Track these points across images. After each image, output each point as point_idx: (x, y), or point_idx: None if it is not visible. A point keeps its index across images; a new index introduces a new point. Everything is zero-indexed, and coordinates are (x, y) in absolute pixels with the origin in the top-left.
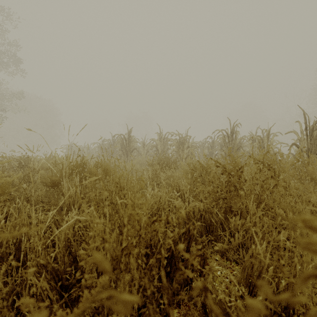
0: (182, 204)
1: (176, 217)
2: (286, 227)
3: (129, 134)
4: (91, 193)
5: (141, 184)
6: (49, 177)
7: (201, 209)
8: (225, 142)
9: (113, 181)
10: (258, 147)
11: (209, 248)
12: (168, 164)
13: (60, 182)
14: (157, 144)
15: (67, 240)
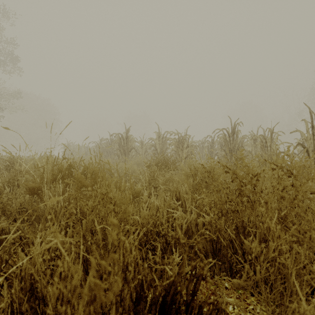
0: (183, 215)
1: (176, 235)
2: (313, 249)
3: (126, 133)
4: (72, 205)
5: (136, 190)
6: (26, 184)
7: (206, 223)
8: (225, 141)
9: (97, 192)
10: (261, 147)
11: (216, 270)
12: (167, 165)
13: (41, 189)
14: (156, 144)
15: (31, 276)
